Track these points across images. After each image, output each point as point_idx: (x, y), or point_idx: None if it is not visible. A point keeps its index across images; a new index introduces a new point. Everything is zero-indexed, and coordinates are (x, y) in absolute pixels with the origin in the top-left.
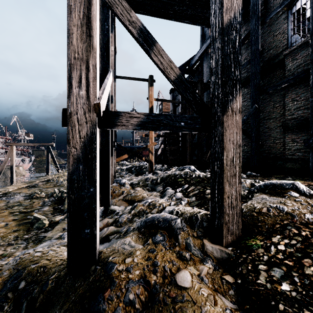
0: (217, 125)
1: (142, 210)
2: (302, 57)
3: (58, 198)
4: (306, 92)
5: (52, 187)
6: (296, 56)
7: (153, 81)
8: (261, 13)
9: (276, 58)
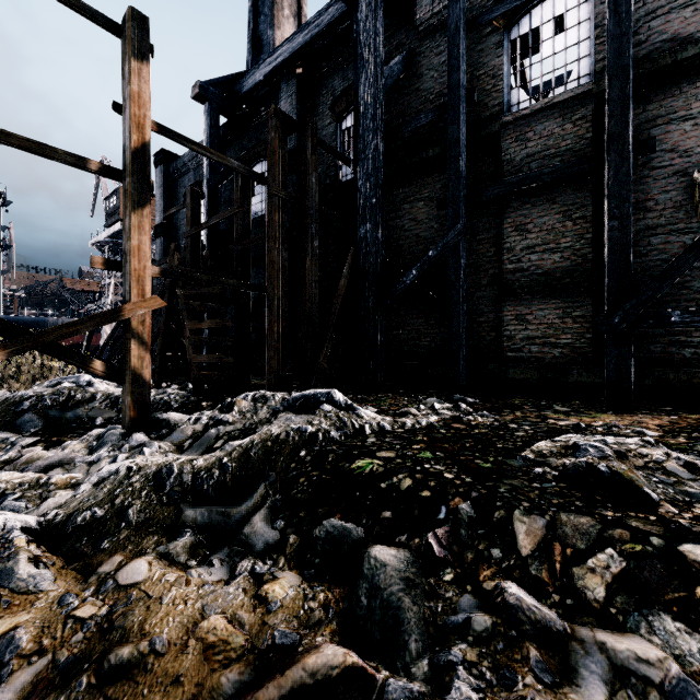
0: None
1: None
2: (540, 138)
3: None
4: (548, 215)
5: None
6: (527, 133)
7: (148, 44)
8: (444, 14)
9: (482, 127)
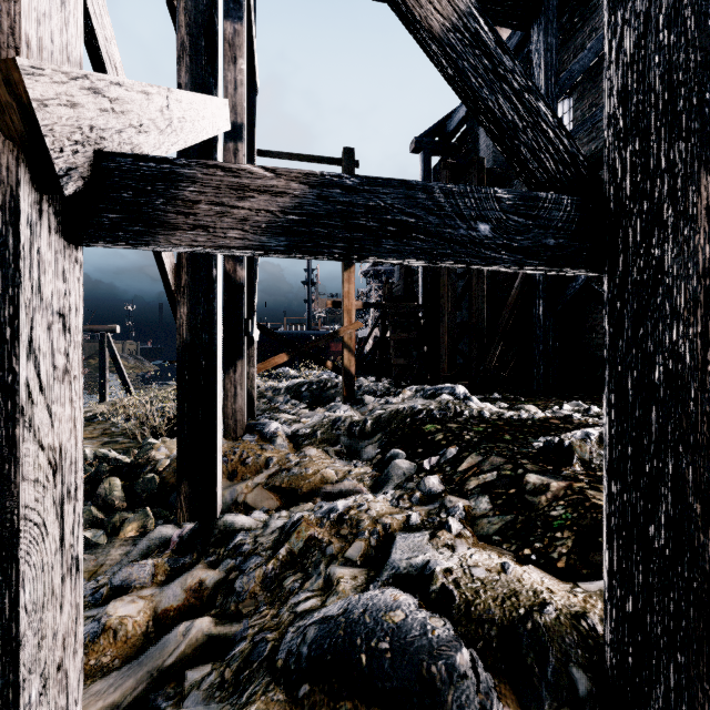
0: (664, 230)
1: (314, 542)
2: None
3: (88, 478)
4: None
5: (97, 436)
6: None
7: (353, 164)
8: None
9: None
